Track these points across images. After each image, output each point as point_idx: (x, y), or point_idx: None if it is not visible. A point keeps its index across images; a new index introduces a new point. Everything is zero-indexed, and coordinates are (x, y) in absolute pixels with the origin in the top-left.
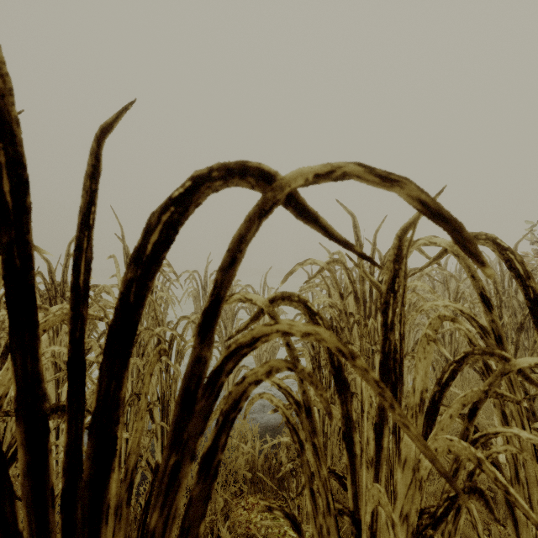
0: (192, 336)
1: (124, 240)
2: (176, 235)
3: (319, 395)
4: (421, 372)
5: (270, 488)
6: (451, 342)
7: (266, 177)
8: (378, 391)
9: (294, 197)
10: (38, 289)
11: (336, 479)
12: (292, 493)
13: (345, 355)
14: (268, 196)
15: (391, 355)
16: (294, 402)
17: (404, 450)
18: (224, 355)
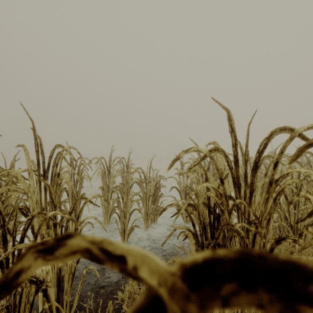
0: None
1: (36, 133)
2: None
3: None
4: None
5: None
6: (295, 213)
7: None
8: None
9: None
10: None
11: None
12: None
13: None
14: None
15: None
16: None
17: None
18: None
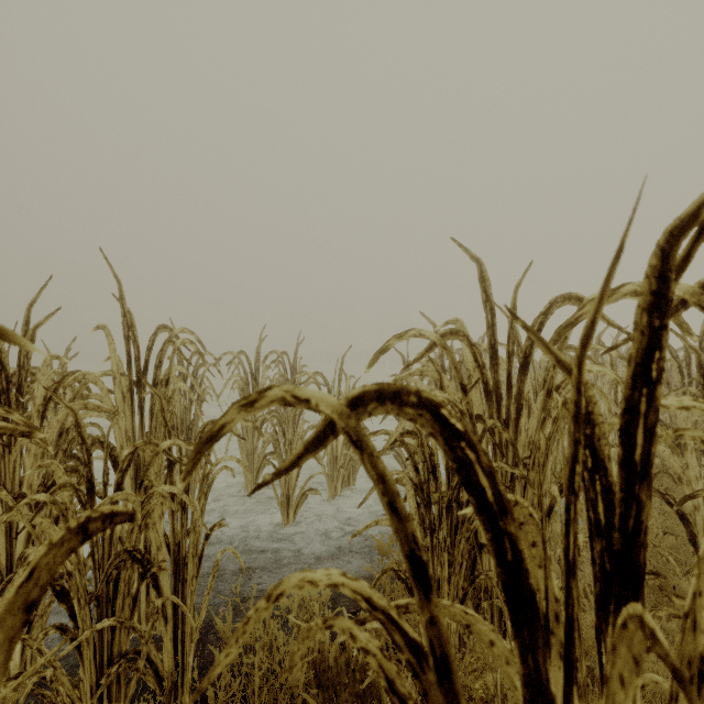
0: (181, 478)
1: (124, 303)
2: None
3: None
4: None
5: (348, 697)
6: None
7: None
8: None
9: None
10: None
11: None
12: None
13: None
14: None
15: (640, 533)
16: (406, 643)
17: None
18: None
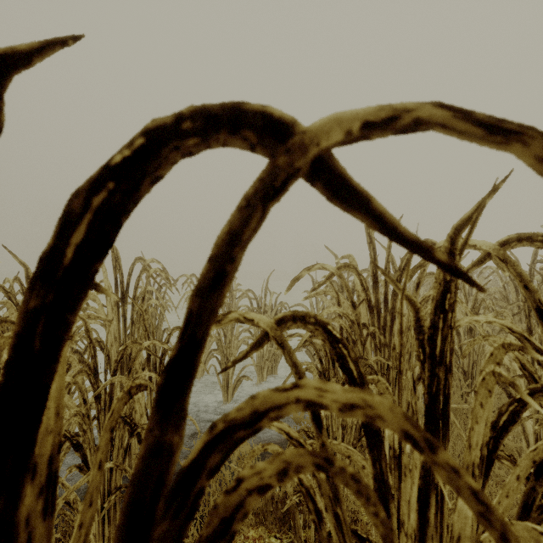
0: None
1: None
2: (118, 233)
3: (370, 515)
4: (484, 423)
5: (273, 520)
6: (469, 353)
7: (278, 130)
8: (478, 510)
9: (327, 166)
10: (14, 297)
11: (358, 541)
12: (298, 529)
13: (418, 444)
14: (281, 163)
15: (439, 396)
16: None
17: (457, 524)
18: (203, 440)
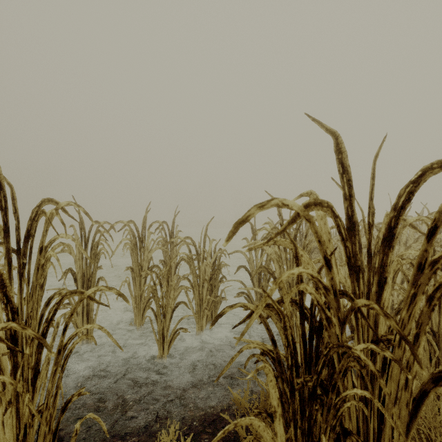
0: None
1: (1, 177)
2: None
3: None
4: None
5: None
6: (440, 311)
7: None
8: None
9: None
10: None
11: None
12: None
13: None
14: None
15: None
16: None
17: None
18: None
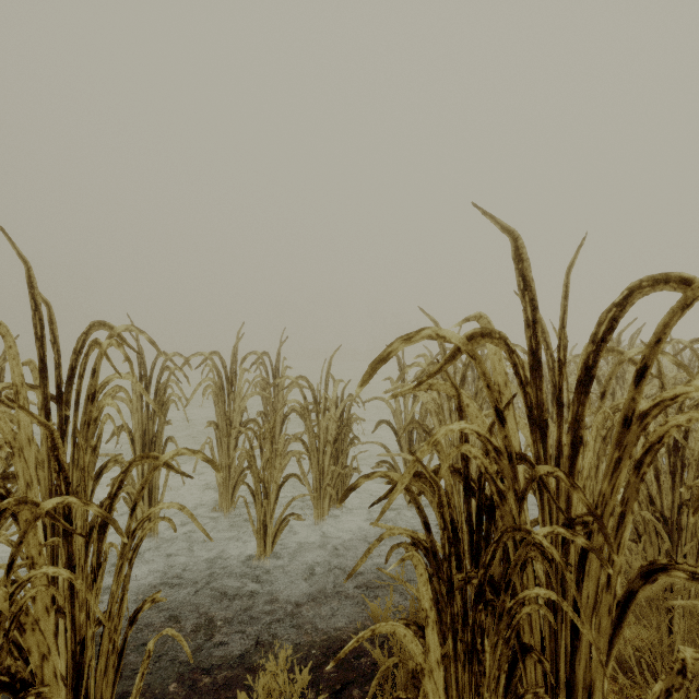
0: None
1: (36, 292)
2: None
3: None
4: None
5: None
6: (674, 487)
7: None
8: None
9: None
10: None
11: None
12: None
13: None
14: None
15: None
16: None
17: None
18: None
